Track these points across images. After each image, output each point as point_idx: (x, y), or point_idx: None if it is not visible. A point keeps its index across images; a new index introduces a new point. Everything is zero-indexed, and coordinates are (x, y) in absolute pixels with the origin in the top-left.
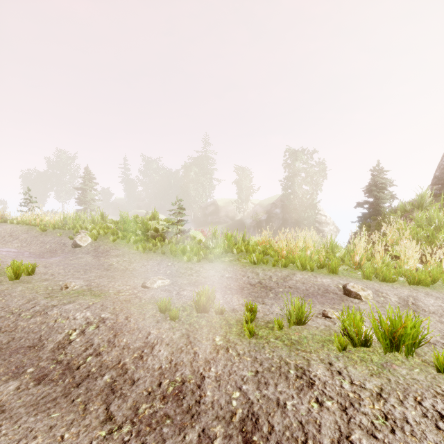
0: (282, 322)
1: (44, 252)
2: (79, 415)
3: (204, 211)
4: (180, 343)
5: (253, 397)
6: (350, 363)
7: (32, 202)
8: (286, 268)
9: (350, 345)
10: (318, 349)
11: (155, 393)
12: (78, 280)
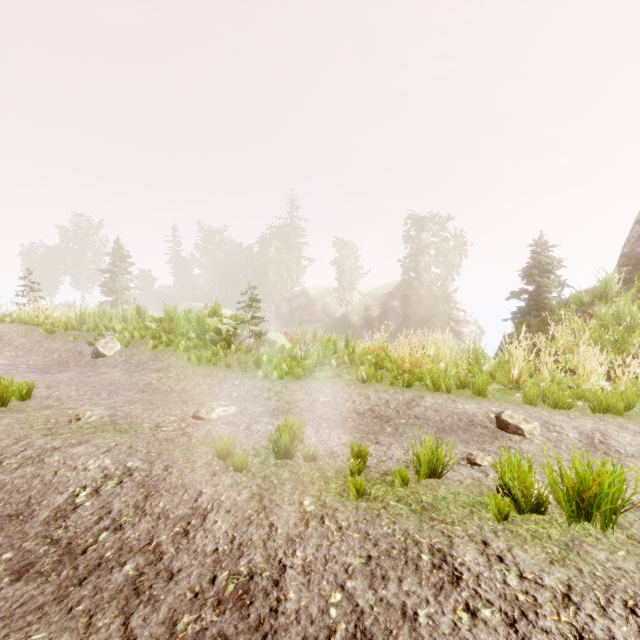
0: (406, 473)
1: (50, 365)
2: (78, 637)
3: (289, 304)
4: (248, 509)
5: (364, 601)
6: (516, 541)
7: (34, 290)
8: (411, 389)
9: (514, 510)
10: (464, 518)
11: (204, 594)
12: (96, 408)
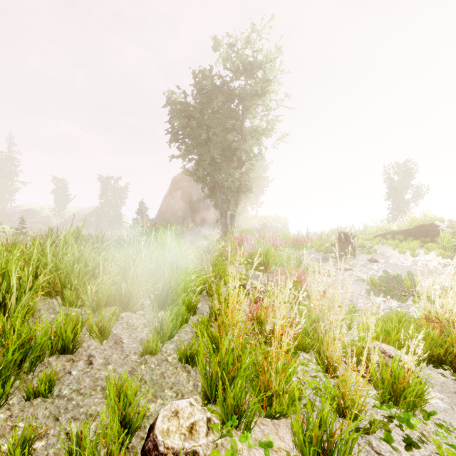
0: None
1: None
2: None
3: (10, 216)
4: None
5: None
6: None
7: None
8: None
9: None
10: None
11: None
12: None
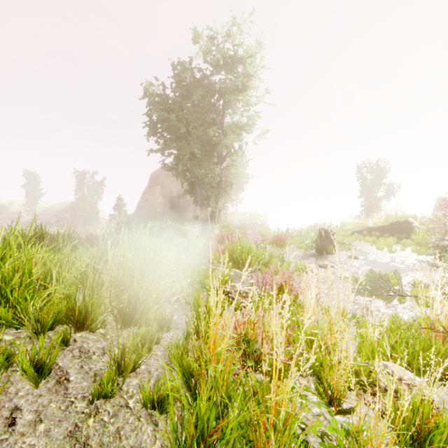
0: None
1: None
2: None
3: None
4: None
5: None
6: None
7: None
8: None
9: None
10: None
11: None
12: None
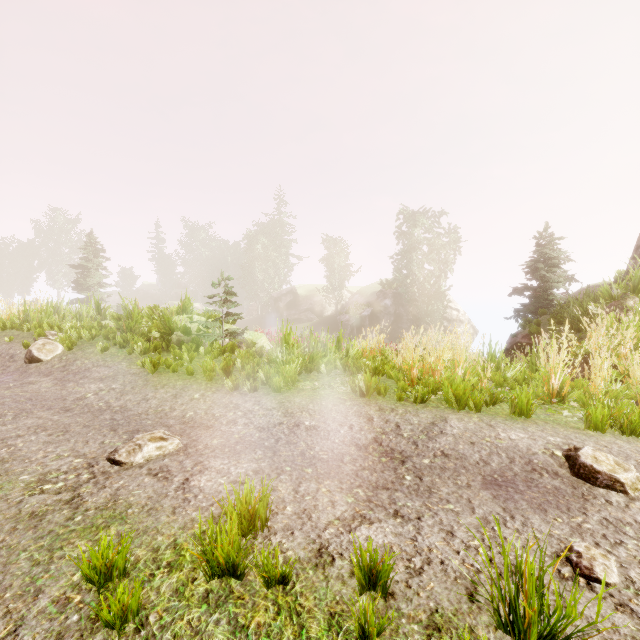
0: (475, 622)
1: None
2: None
3: (277, 303)
4: None
5: None
6: None
7: None
8: (425, 405)
9: None
10: None
11: None
12: None
